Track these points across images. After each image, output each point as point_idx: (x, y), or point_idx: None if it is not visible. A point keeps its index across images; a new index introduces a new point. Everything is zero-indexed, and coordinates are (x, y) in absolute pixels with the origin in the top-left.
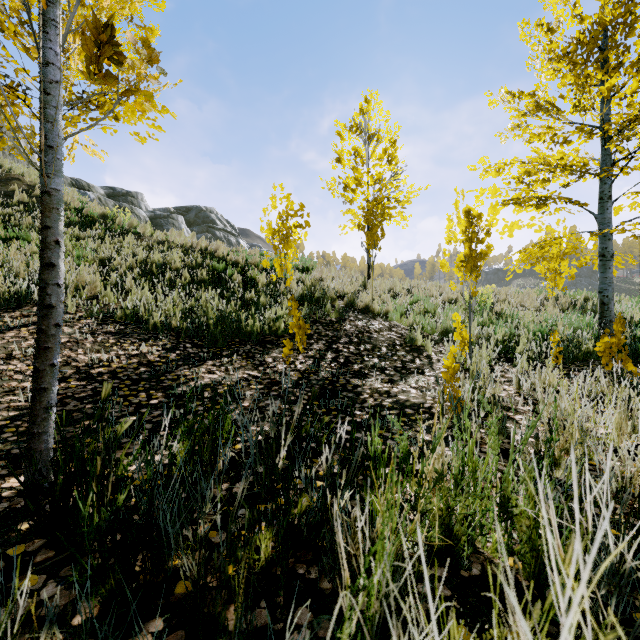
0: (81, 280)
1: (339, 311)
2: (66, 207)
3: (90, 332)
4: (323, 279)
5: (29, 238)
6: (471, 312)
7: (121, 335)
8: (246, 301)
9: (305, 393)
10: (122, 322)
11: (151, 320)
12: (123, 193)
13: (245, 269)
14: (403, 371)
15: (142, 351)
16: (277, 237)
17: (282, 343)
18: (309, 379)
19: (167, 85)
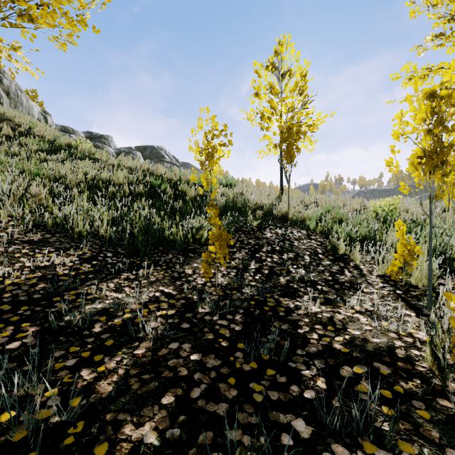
0: (30, 193)
1: (260, 220)
2: (41, 139)
3: (7, 241)
4: (244, 193)
5: (0, 160)
6: (431, 219)
7: (41, 244)
8: (176, 211)
9: (226, 324)
10: (52, 230)
11: (76, 229)
12: (98, 136)
13: (177, 185)
14: (337, 286)
15: (54, 262)
16: (204, 155)
17: (205, 252)
18: (231, 298)
19: (95, 2)
